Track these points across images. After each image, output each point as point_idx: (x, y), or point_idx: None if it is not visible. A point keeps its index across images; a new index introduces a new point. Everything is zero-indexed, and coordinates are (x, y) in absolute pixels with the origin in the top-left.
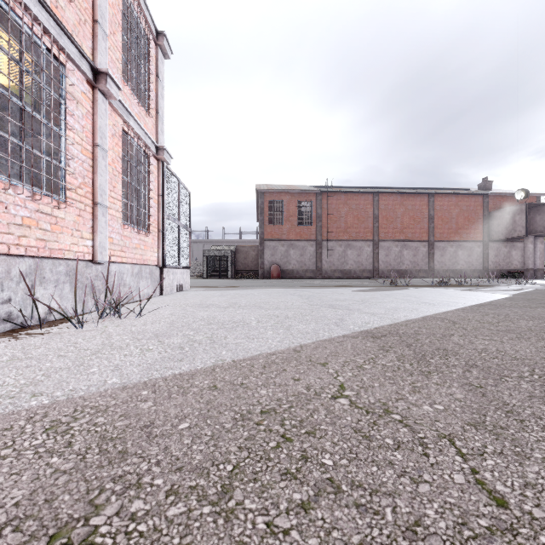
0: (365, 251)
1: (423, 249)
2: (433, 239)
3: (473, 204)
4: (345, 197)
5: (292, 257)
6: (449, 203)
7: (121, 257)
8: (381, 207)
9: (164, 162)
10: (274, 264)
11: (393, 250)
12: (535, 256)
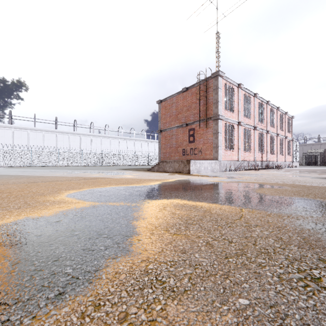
0: None
1: None
2: None
3: None
4: None
5: None
6: None
7: (287, 160)
8: None
9: (293, 140)
10: None
11: None
12: None
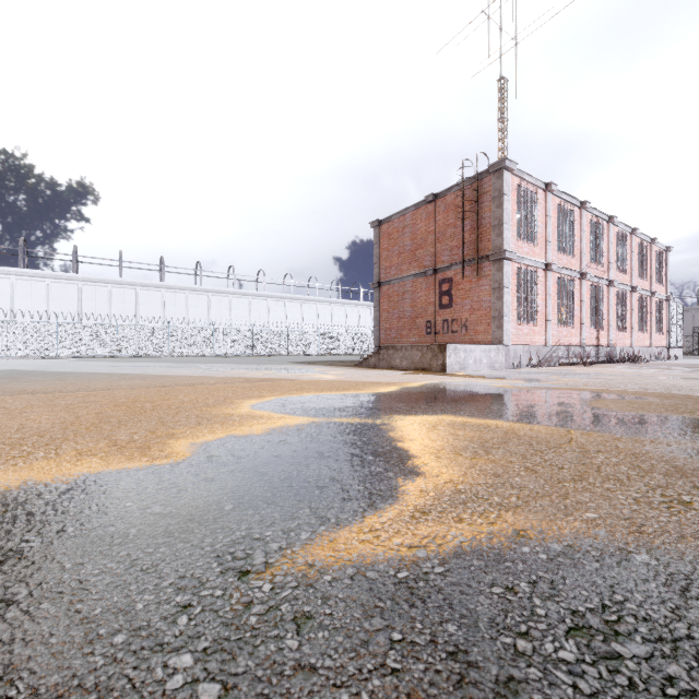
0: None
1: None
2: None
3: None
4: None
5: None
6: None
7: (655, 345)
8: None
9: (669, 300)
10: None
11: None
12: None
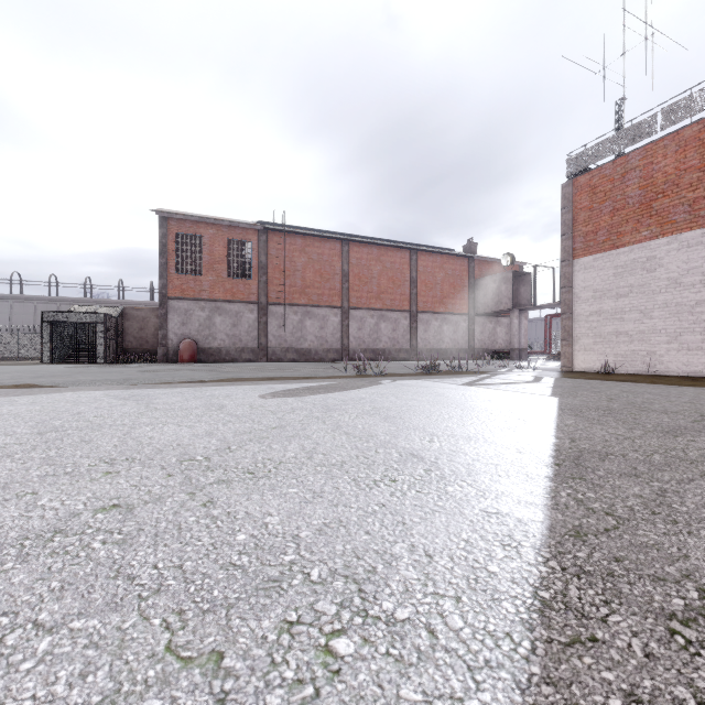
0: (331, 322)
1: (404, 321)
2: (415, 309)
3: (459, 269)
4: (302, 241)
5: (219, 328)
6: (433, 265)
7: None
8: (353, 261)
9: None
10: (186, 339)
11: (368, 322)
12: (520, 334)
